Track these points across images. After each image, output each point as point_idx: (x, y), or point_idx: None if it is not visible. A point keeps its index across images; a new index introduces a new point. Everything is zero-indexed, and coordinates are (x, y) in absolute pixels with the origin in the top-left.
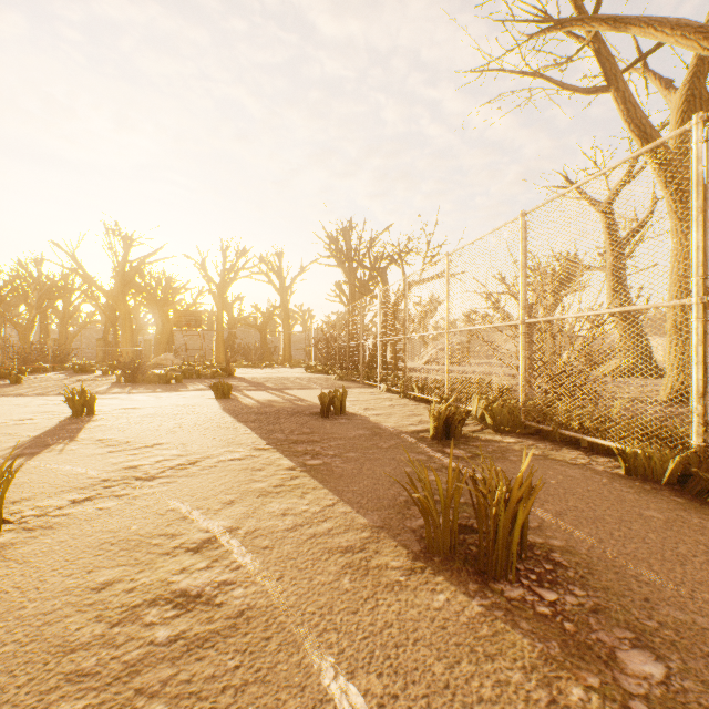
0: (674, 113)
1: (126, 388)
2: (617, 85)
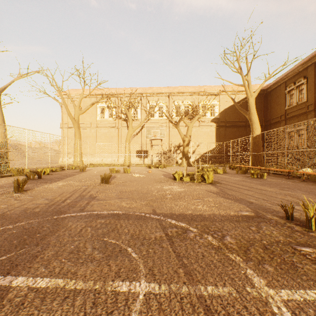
0: None
1: None
2: None
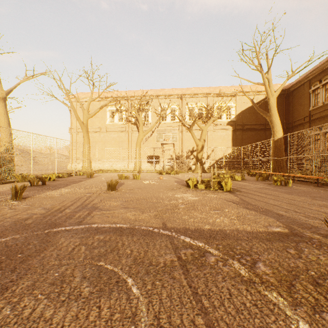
0: None
1: None
2: None
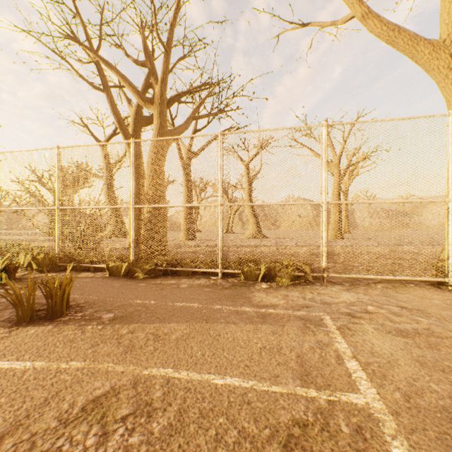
0: (132, 117)
1: None
2: (108, 93)
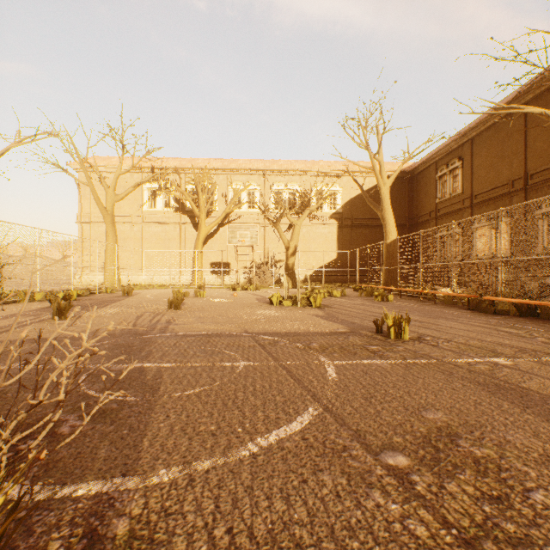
0: None
1: (121, 365)
2: None
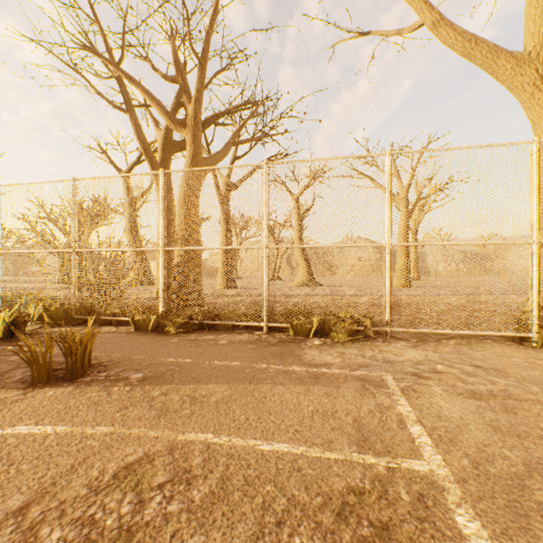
0: (160, 142)
1: None
2: (132, 113)
